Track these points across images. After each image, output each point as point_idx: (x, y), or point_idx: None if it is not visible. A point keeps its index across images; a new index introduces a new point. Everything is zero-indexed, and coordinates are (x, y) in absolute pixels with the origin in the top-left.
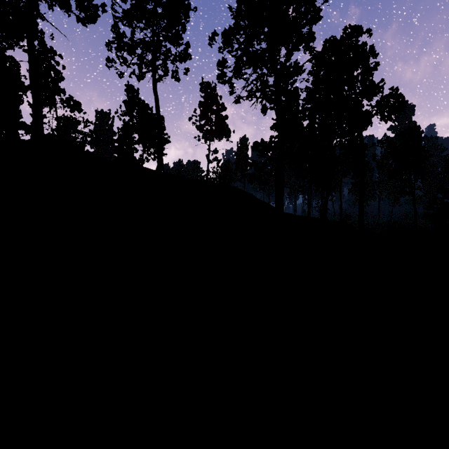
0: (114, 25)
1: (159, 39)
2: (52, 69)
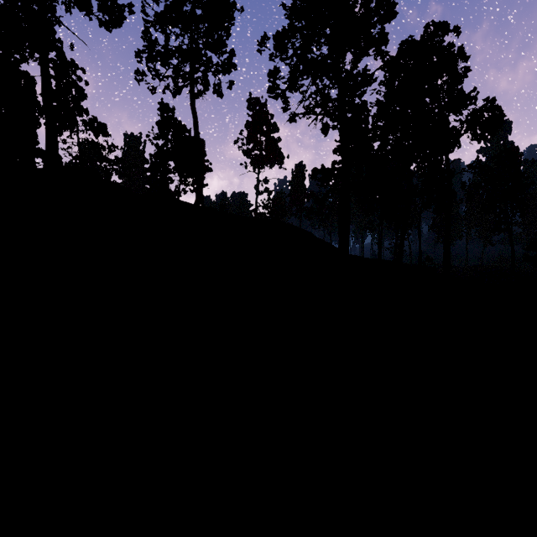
0: (145, 31)
1: (198, 47)
2: (73, 85)
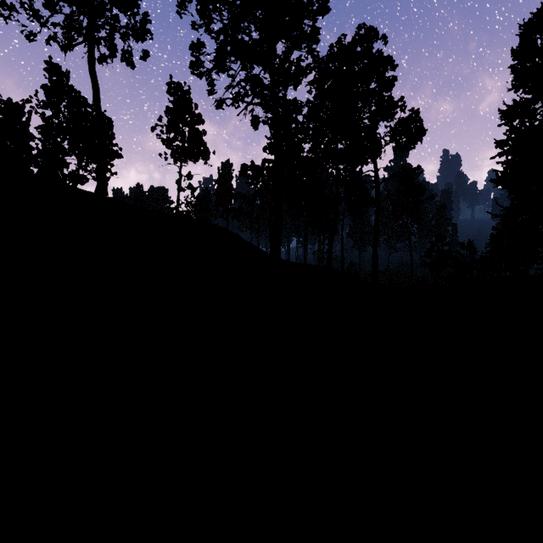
0: None
1: None
2: None
